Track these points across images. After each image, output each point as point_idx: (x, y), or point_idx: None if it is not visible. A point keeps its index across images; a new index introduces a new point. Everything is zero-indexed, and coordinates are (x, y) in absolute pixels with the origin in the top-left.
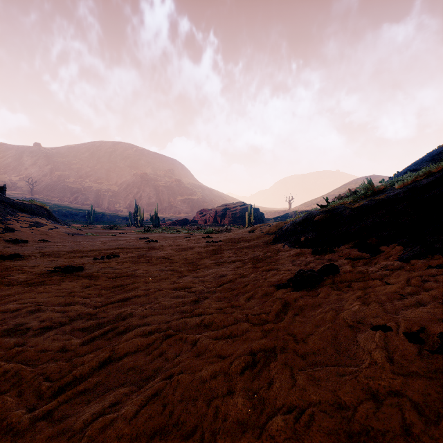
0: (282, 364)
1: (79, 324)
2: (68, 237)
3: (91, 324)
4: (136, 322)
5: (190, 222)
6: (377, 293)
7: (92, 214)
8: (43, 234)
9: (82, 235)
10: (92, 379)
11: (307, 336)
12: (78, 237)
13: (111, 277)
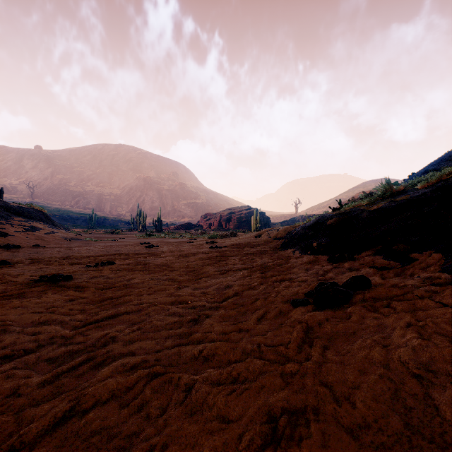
0: (321, 447)
1: (47, 352)
2: (65, 242)
3: (62, 353)
4: (118, 350)
5: (194, 226)
6: (436, 319)
7: (93, 218)
8: (39, 239)
9: (80, 240)
10: (36, 451)
11: (352, 391)
12: (76, 242)
13: (100, 288)
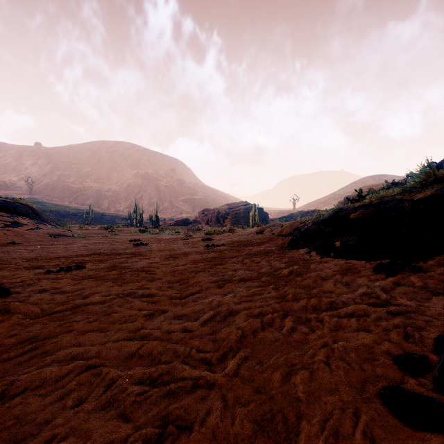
0: None
1: None
2: (49, 238)
3: None
4: None
5: (191, 222)
6: None
7: (90, 214)
8: (18, 236)
9: (67, 237)
10: None
11: None
12: (60, 239)
13: (33, 314)
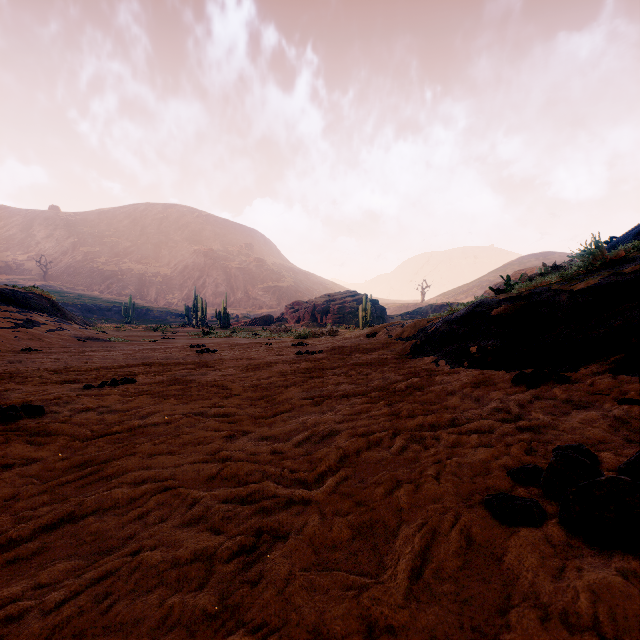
0: None
1: None
2: (77, 343)
3: None
4: None
5: (275, 321)
6: None
7: (131, 308)
8: (35, 340)
9: (102, 341)
10: None
11: None
12: (92, 344)
13: (82, 437)
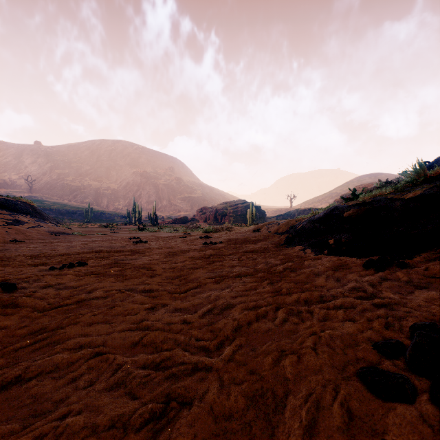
0: None
1: None
2: (49, 236)
3: None
4: None
5: (189, 220)
6: None
7: (89, 212)
8: (20, 234)
9: (67, 234)
10: None
11: None
12: (61, 237)
13: (41, 308)
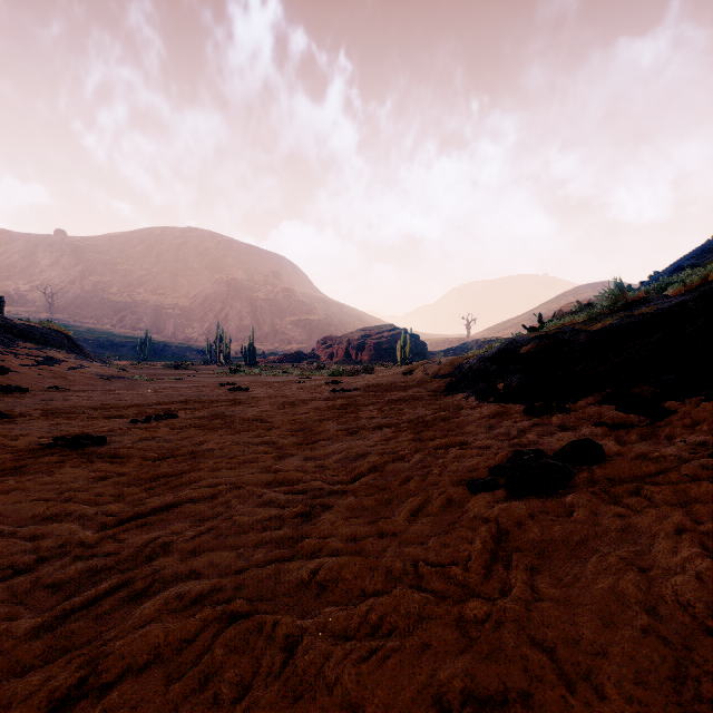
0: None
1: (51, 572)
2: (101, 381)
3: (77, 574)
4: (172, 569)
5: (306, 358)
6: None
7: (147, 344)
8: (58, 378)
9: (125, 379)
10: None
11: (594, 662)
12: (117, 383)
13: (151, 458)
